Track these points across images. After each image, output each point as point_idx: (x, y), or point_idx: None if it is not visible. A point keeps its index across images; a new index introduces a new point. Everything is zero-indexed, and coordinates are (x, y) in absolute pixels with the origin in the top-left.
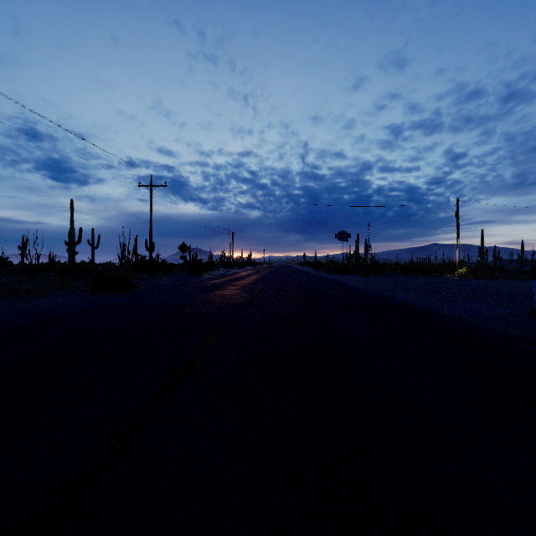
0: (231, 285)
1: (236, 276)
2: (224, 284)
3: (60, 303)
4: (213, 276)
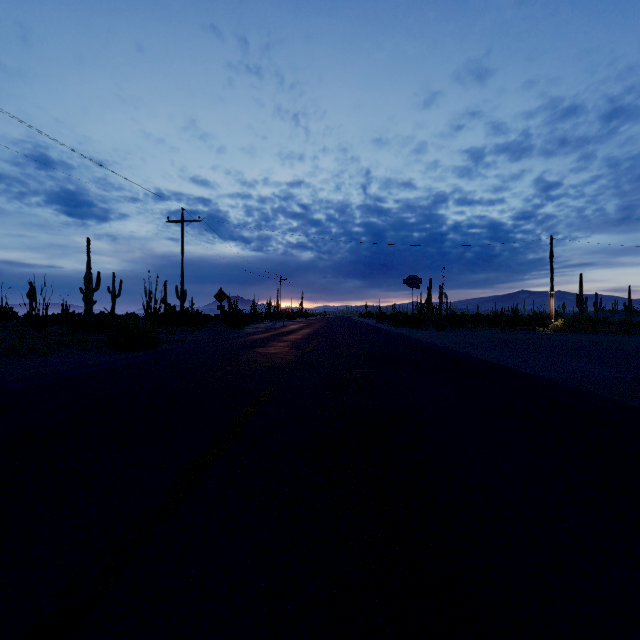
0: (278, 340)
1: (284, 330)
2: (269, 339)
3: (69, 363)
4: (257, 330)
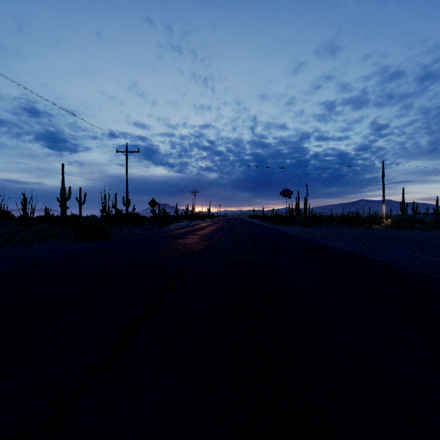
0: (192, 234)
1: (197, 227)
2: (186, 233)
3: (46, 250)
4: (178, 227)
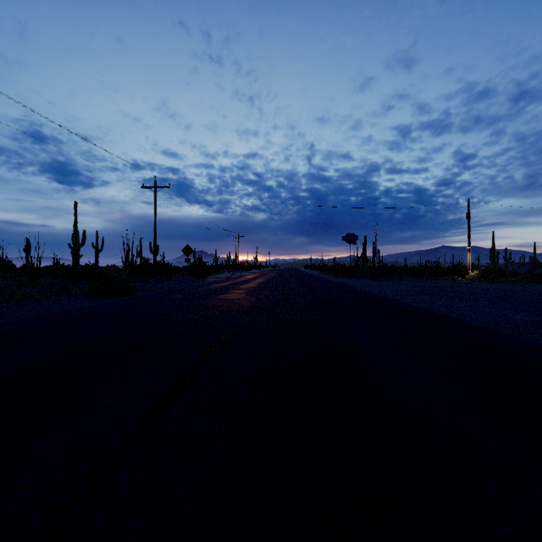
0: (236, 288)
1: (241, 280)
2: (228, 287)
3: (58, 308)
4: (218, 280)
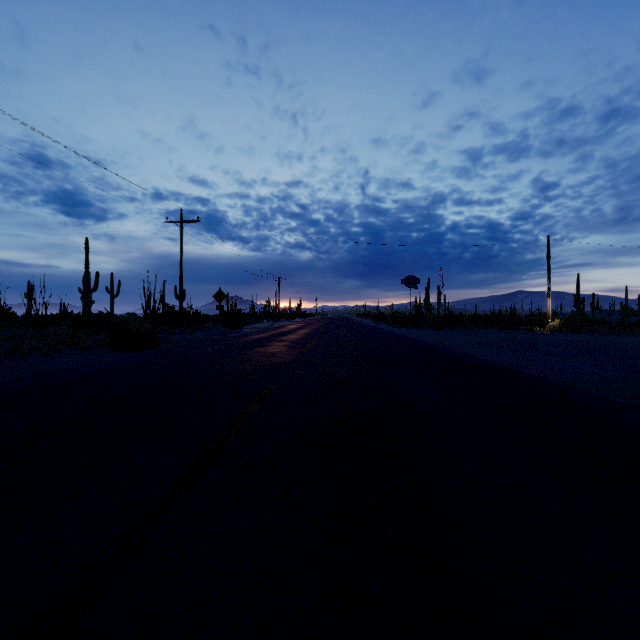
0: (277, 340)
1: (283, 330)
2: (268, 339)
3: (70, 363)
4: (256, 330)
